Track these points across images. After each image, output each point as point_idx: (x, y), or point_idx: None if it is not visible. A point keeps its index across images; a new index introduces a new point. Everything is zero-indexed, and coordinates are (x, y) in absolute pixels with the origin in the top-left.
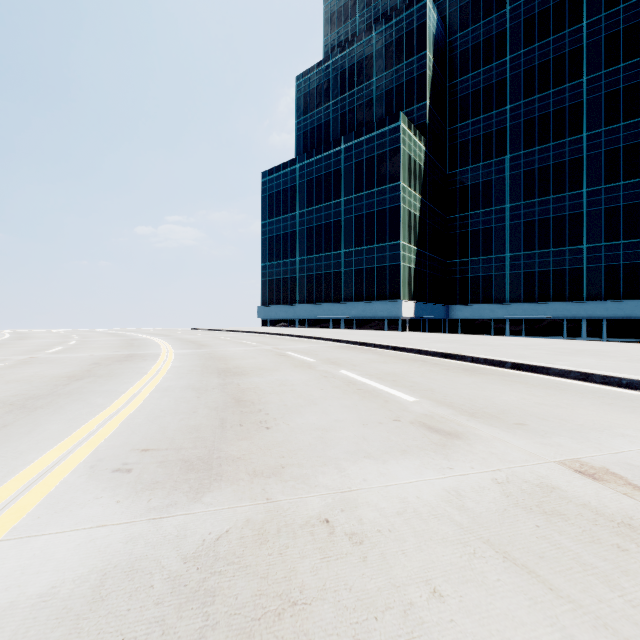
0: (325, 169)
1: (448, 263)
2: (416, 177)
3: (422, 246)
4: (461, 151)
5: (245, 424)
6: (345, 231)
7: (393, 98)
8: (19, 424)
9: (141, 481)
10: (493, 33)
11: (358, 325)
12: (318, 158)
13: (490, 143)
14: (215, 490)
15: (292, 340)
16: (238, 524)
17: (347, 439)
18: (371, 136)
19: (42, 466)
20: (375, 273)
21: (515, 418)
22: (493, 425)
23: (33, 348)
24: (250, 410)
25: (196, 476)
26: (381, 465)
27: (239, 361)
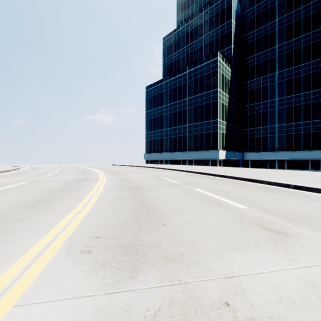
0: (178, 83)
1: (243, 130)
2: (226, 85)
3: (229, 122)
4: (250, 71)
5: (151, 221)
6: (188, 115)
7: (213, 45)
8: (30, 217)
9: (97, 261)
10: (268, 7)
11: (195, 163)
12: (174, 78)
13: (266, 66)
14: (144, 271)
15: (163, 171)
16: (165, 302)
17: (215, 234)
18: (202, 65)
19: (41, 246)
20: (204, 136)
21: (317, 222)
22: (305, 227)
23: (39, 174)
24: (152, 212)
25: (130, 258)
26: (246, 255)
27: (139, 182)
